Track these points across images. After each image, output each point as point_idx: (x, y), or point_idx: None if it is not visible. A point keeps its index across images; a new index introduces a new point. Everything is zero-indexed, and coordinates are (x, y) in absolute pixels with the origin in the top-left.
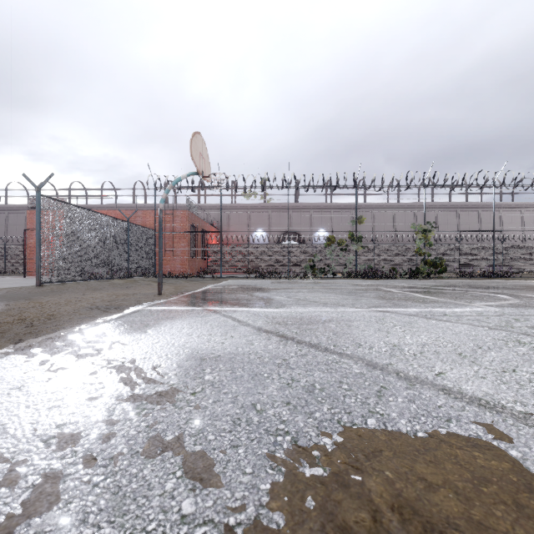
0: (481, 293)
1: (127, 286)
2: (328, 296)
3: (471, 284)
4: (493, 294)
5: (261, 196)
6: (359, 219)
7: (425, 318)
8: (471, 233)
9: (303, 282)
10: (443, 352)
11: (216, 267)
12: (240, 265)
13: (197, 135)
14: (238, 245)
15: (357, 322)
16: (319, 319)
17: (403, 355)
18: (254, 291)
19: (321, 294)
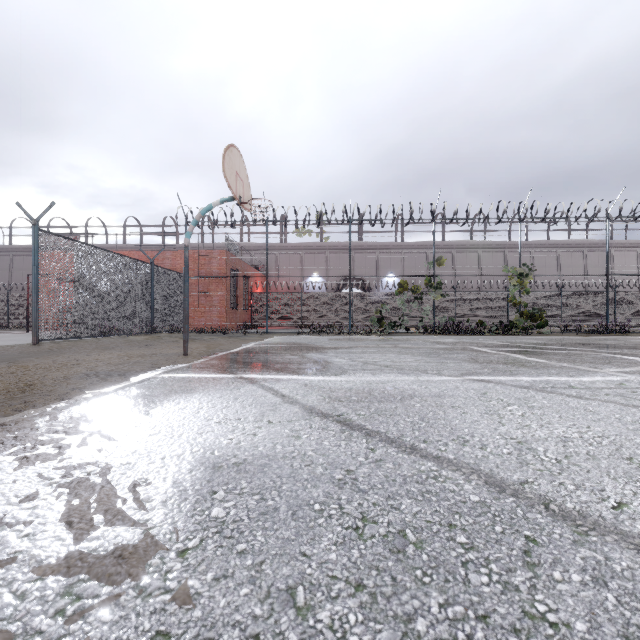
0: (603, 354)
1: (147, 344)
2: (403, 358)
3: (583, 341)
4: (621, 356)
5: (317, 234)
6: (438, 261)
7: (545, 392)
8: (574, 278)
9: (369, 339)
10: (602, 456)
11: (262, 320)
12: (291, 318)
13: (232, 149)
14: (288, 294)
15: (450, 398)
16: (395, 393)
17: (540, 461)
18: (307, 351)
19: (394, 356)
